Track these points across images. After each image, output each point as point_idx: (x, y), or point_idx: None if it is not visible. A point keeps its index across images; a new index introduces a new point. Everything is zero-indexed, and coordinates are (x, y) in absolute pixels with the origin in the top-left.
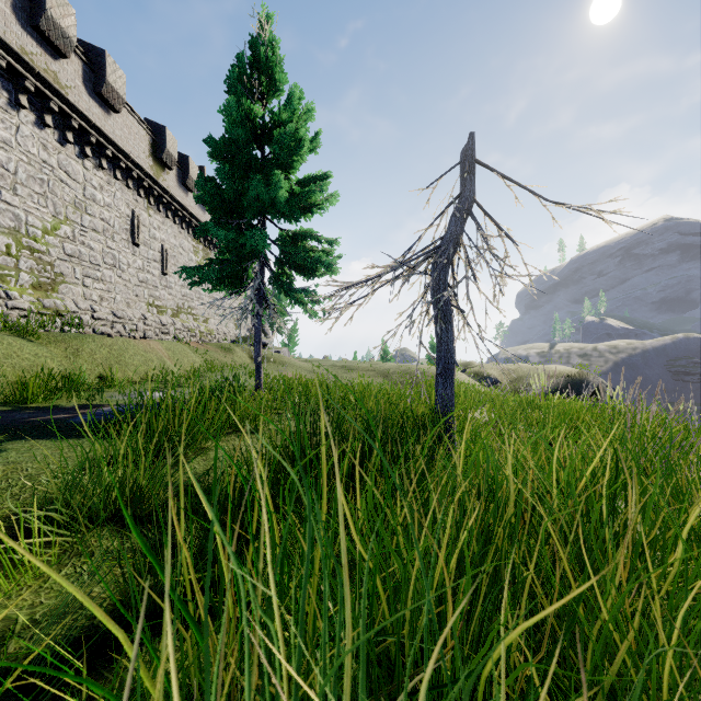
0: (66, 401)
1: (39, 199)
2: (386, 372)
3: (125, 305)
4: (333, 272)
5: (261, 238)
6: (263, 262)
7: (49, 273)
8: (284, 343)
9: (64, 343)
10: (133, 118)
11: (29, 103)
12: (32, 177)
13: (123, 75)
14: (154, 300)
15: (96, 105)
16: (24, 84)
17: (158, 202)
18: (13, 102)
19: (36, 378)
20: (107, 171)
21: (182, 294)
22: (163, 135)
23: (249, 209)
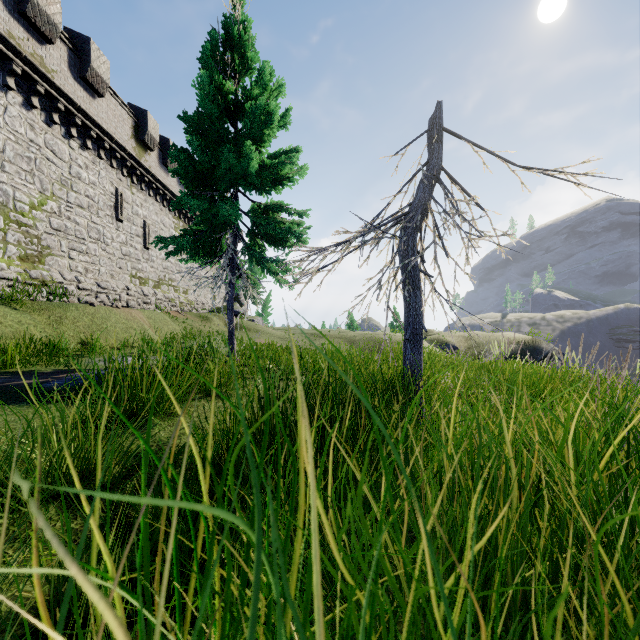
0: (46, 366)
1: (27, 176)
2: (352, 340)
3: (109, 276)
4: (303, 242)
5: (233, 208)
6: (236, 233)
7: (36, 246)
8: (258, 313)
9: (47, 311)
10: (116, 102)
11: (16, 85)
12: (19, 156)
13: (106, 61)
14: (137, 272)
15: (81, 89)
16: (11, 67)
17: (140, 181)
18: (1, 84)
19: (16, 344)
20: (92, 151)
21: (163, 266)
22: (145, 118)
23: (221, 181)
